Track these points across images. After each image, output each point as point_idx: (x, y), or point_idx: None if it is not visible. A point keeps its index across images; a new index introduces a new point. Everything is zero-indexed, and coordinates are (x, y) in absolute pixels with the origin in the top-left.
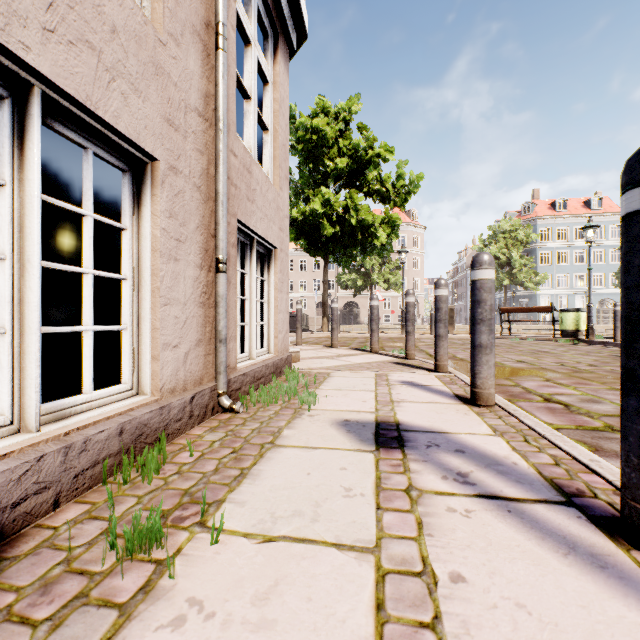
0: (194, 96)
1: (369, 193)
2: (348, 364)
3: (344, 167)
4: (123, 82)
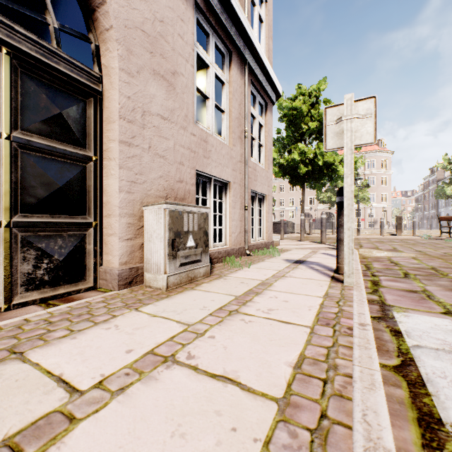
0: (239, 157)
1: None
2: (303, 247)
3: (314, 128)
4: (225, 167)
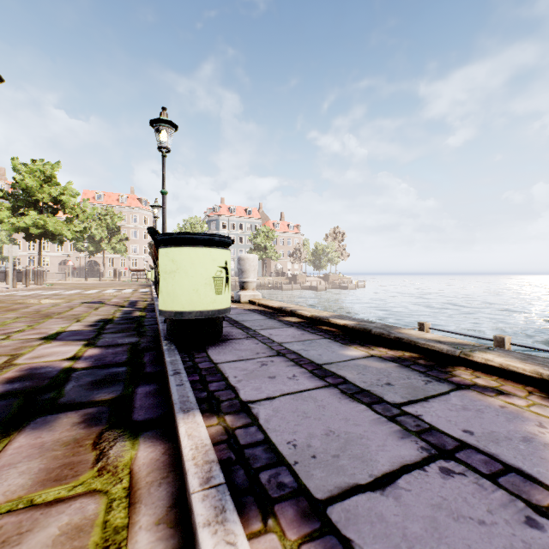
0: None
1: (66, 212)
2: None
3: (48, 200)
4: None
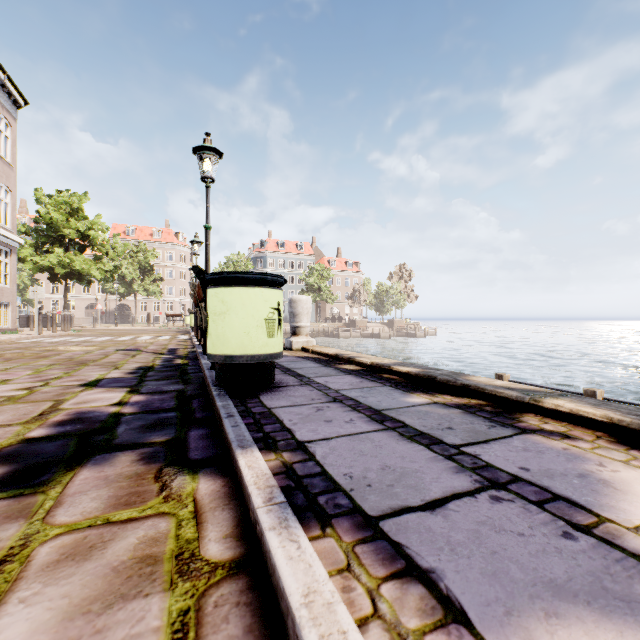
0: None
1: (94, 249)
2: None
3: (74, 236)
4: None
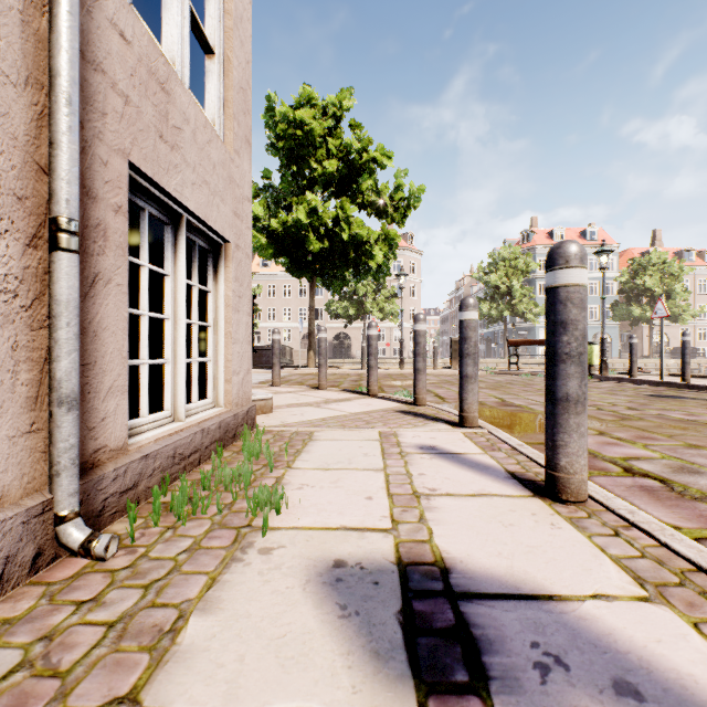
0: None
1: (363, 205)
2: (340, 415)
3: (334, 171)
4: None
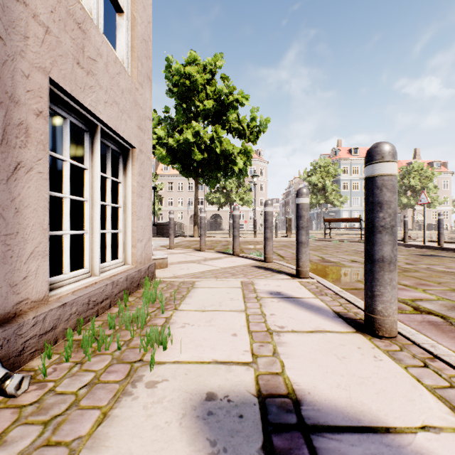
0: None
1: (230, 130)
2: (214, 269)
3: (211, 108)
4: None
